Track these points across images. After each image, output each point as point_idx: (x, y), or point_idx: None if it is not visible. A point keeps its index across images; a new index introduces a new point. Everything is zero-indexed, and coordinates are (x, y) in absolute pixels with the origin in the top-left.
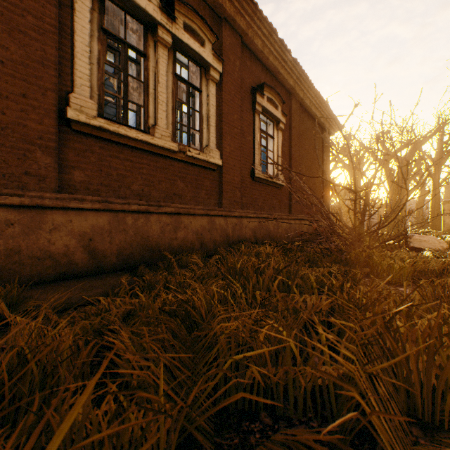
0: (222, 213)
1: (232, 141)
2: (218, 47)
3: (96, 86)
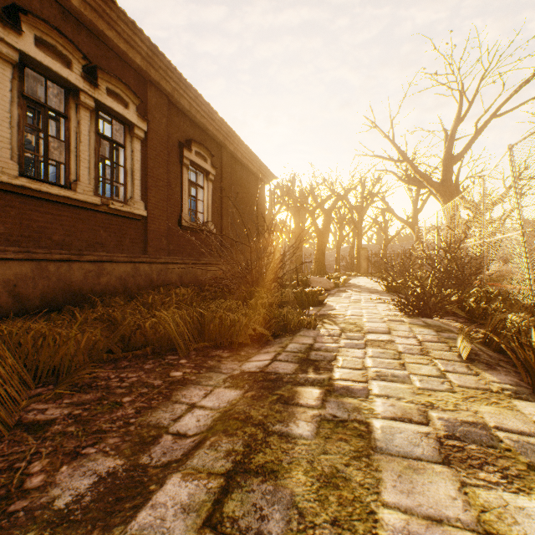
0: (147, 260)
1: (158, 193)
2: (143, 106)
3: (17, 147)
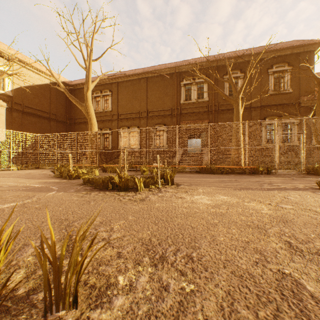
0: None
1: None
2: None
3: None
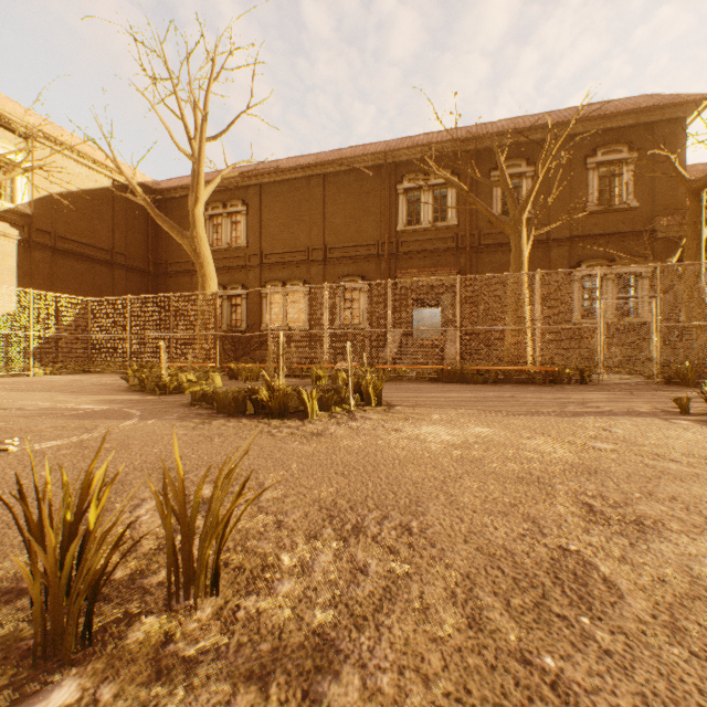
0: None
1: None
2: None
3: None
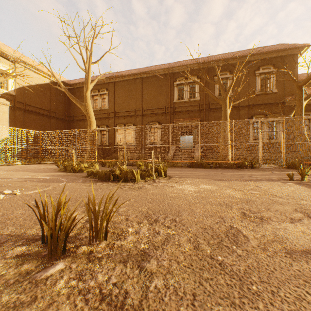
0: None
1: None
2: None
3: None
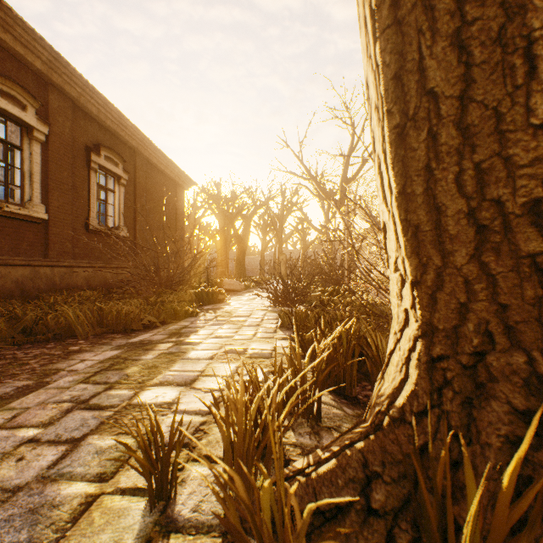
0: (49, 263)
1: (62, 197)
2: (44, 108)
3: None
